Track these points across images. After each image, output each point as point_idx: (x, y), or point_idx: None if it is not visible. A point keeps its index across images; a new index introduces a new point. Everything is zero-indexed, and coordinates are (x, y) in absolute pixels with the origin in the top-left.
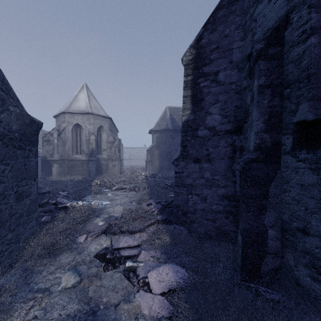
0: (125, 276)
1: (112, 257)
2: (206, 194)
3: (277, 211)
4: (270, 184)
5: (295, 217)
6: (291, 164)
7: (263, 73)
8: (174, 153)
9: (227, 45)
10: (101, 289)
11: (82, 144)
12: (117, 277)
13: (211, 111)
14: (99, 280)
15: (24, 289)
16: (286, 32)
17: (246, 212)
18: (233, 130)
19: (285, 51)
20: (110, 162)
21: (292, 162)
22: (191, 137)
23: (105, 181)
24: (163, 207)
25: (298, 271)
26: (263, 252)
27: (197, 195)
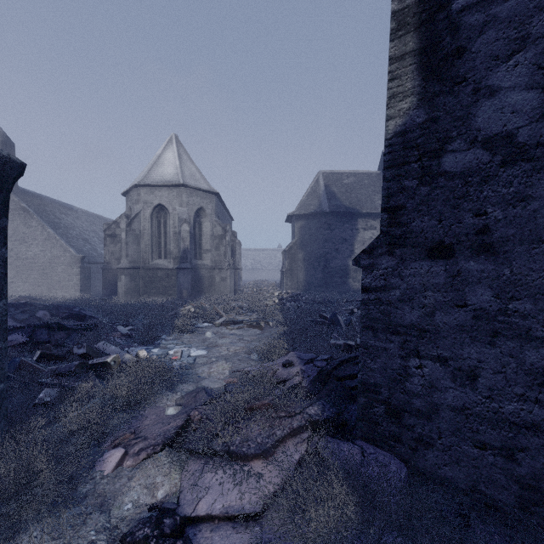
0: None
1: None
2: (477, 362)
3: None
4: None
5: None
6: None
7: None
8: (334, 256)
9: None
10: None
11: (167, 241)
12: None
13: (496, 83)
14: None
15: None
16: None
17: None
18: None
19: None
20: (217, 273)
21: None
22: (419, 178)
23: (204, 308)
24: (321, 377)
25: None
26: None
27: (441, 362)
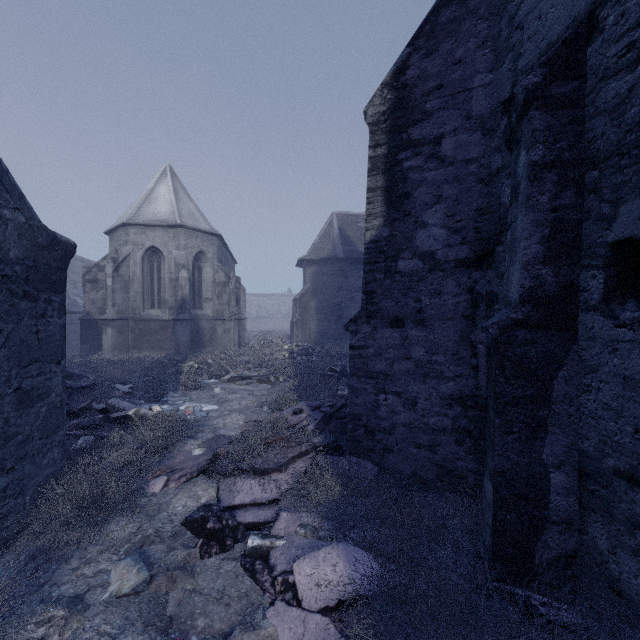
0: (245, 569)
1: (219, 527)
2: (416, 394)
3: (570, 433)
4: (555, 374)
5: (611, 447)
6: (602, 332)
7: (540, 138)
8: (349, 305)
9: (461, 81)
10: (194, 599)
11: (162, 288)
12: (228, 571)
13: (426, 220)
14: (189, 578)
15: (30, 598)
16: (589, 48)
17: (503, 435)
18: (472, 260)
19: (588, 89)
20: (219, 324)
21: (604, 327)
22: (385, 273)
23: (209, 363)
24: (325, 419)
25: (618, 563)
26: (539, 519)
27: (398, 396)
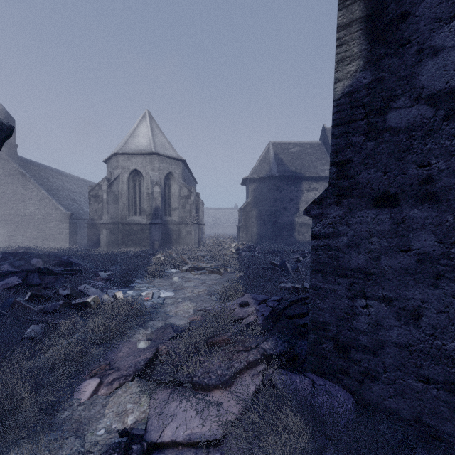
0: None
1: None
2: (420, 302)
3: None
4: None
5: None
6: None
7: None
8: (282, 213)
9: None
10: None
11: (142, 200)
12: None
13: (439, 43)
14: None
15: None
16: None
17: None
18: None
19: None
20: (183, 227)
21: None
22: (366, 134)
23: (172, 256)
24: (274, 316)
25: None
26: None
27: (386, 302)
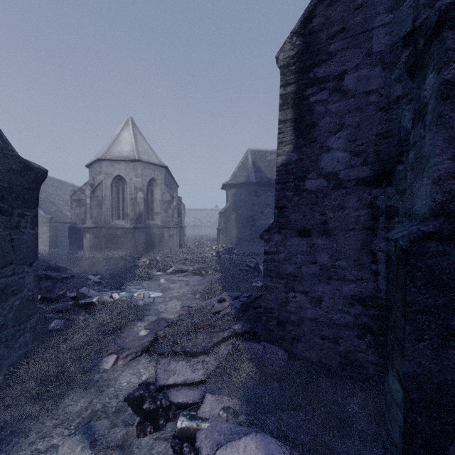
0: (174, 450)
1: (153, 407)
2: (321, 293)
3: None
4: None
5: None
6: None
7: (453, 57)
8: (259, 217)
9: (362, 23)
10: None
11: (125, 205)
12: (159, 452)
13: (330, 145)
14: None
15: None
16: None
17: (414, 341)
18: (373, 178)
19: None
20: (166, 231)
21: None
22: (294, 191)
23: (157, 260)
24: (243, 308)
25: None
26: (451, 424)
27: (305, 294)
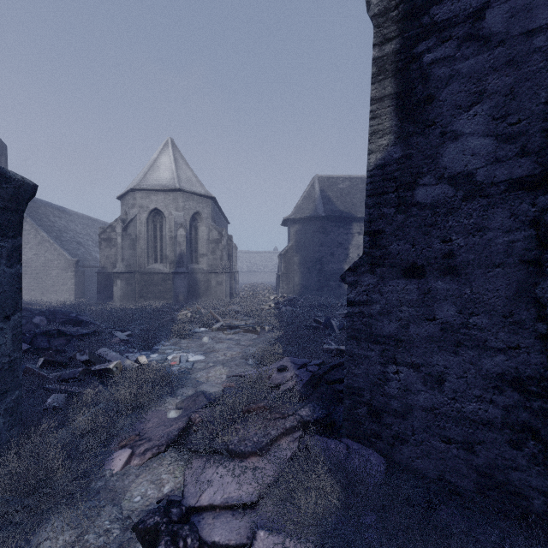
0: None
1: None
2: (444, 368)
3: None
4: None
5: None
6: None
7: None
8: (329, 260)
9: None
10: None
11: (163, 245)
12: None
13: (459, 129)
14: None
15: None
16: None
17: None
18: (539, 177)
19: None
20: (213, 277)
21: None
22: (396, 206)
23: (201, 312)
24: (313, 381)
25: None
26: None
27: (415, 368)
